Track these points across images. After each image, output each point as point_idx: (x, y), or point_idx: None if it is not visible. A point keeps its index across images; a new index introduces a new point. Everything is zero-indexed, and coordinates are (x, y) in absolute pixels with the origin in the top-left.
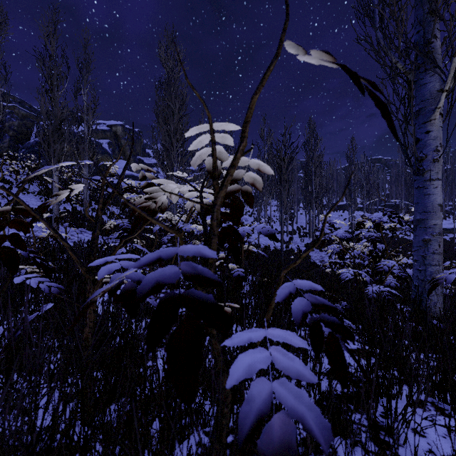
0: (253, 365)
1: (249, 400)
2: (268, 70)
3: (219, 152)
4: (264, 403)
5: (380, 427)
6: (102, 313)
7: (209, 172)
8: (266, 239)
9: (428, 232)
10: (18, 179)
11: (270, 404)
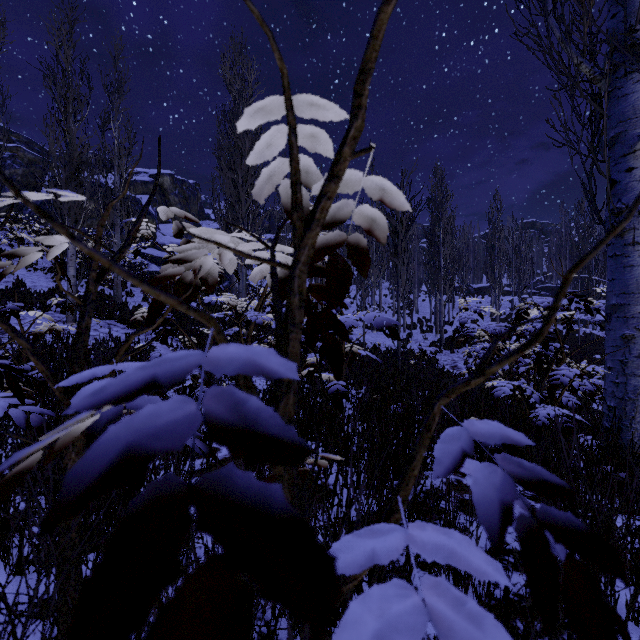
0: None
1: None
2: None
3: (305, 170)
4: None
5: None
6: None
7: (287, 210)
8: (374, 336)
9: (630, 325)
10: None
11: None
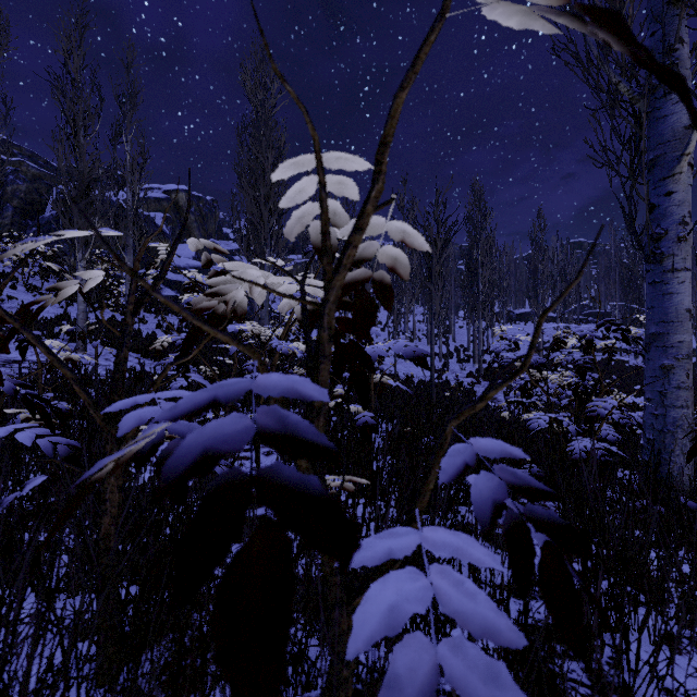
0: (398, 609)
1: (391, 684)
2: (425, 41)
3: (333, 212)
4: (423, 693)
5: (609, 687)
6: (141, 487)
7: (316, 248)
8: (407, 366)
9: (670, 354)
10: (26, 274)
11: (434, 694)
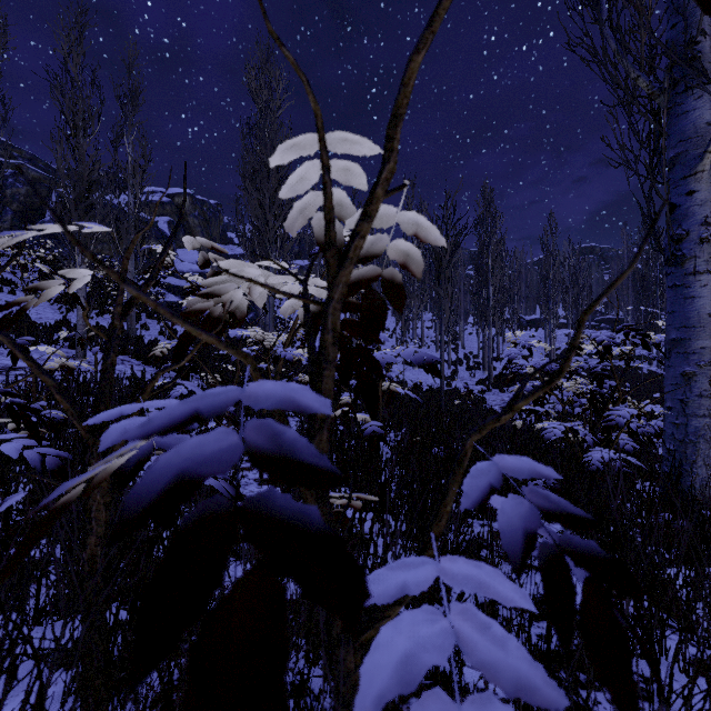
0: (414, 659)
1: None
2: None
3: (338, 203)
4: None
5: None
6: None
7: (320, 243)
8: (415, 373)
9: (691, 361)
10: (25, 279)
11: None
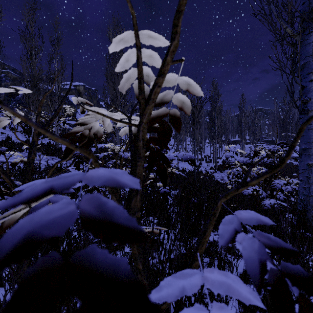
0: None
1: None
2: None
3: (146, 75)
4: None
5: None
6: None
7: (137, 97)
8: (183, 164)
9: (312, 158)
10: (10, 122)
11: None
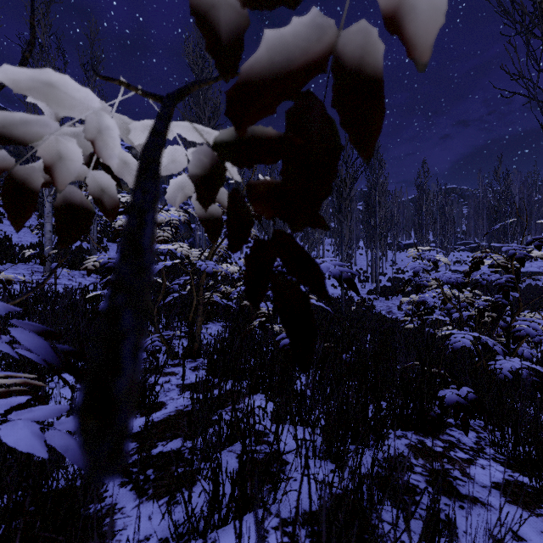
0: None
1: None
2: None
3: None
4: None
5: None
6: None
7: (196, 11)
8: None
9: None
10: None
11: None
